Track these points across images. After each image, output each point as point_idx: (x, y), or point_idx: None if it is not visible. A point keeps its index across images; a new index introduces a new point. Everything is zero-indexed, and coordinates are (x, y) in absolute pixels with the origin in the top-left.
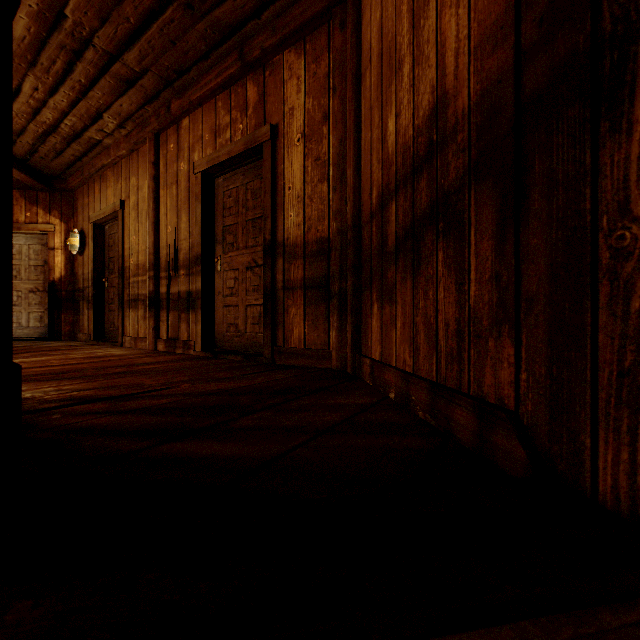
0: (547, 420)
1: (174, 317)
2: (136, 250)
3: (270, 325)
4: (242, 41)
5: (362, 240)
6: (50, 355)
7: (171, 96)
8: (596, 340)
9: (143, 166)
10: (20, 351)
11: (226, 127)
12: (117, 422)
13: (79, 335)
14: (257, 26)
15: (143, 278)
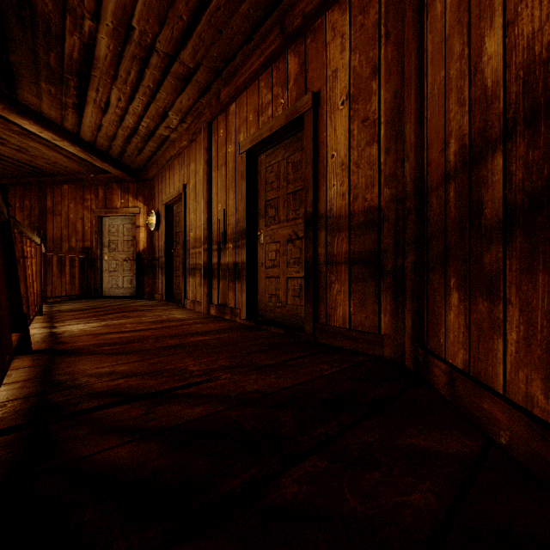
0: None
1: (223, 285)
2: (194, 226)
3: (311, 301)
4: (283, 14)
5: (427, 208)
6: (129, 317)
7: (220, 86)
8: None
9: (199, 153)
10: (111, 311)
11: (268, 105)
12: (135, 460)
13: (156, 295)
14: None
15: (199, 250)
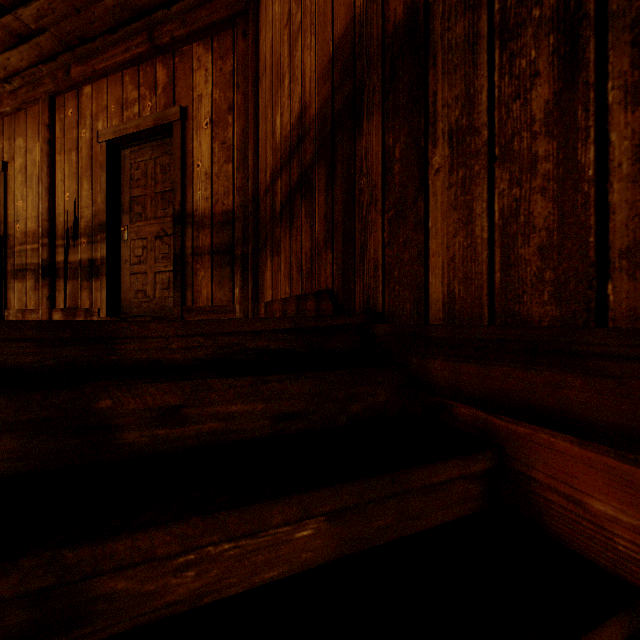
0: (342, 286)
1: (73, 286)
2: (24, 216)
3: (180, 287)
4: (152, 25)
5: (260, 212)
6: None
7: (71, 60)
8: (355, 235)
9: (33, 128)
10: None
11: (134, 102)
12: None
13: None
14: (167, 15)
15: (33, 246)
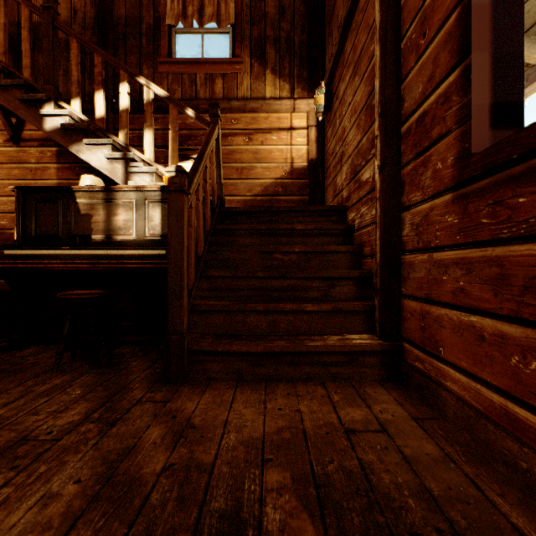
0: None
1: None
2: None
3: None
4: None
5: None
6: None
7: None
8: None
9: None
10: None
11: None
12: None
13: None
14: None
15: None
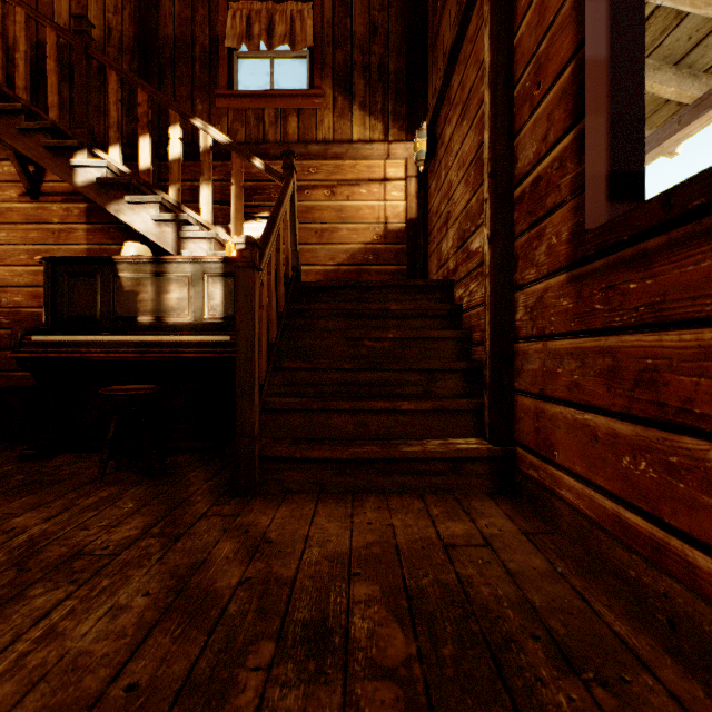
0: None
1: None
2: None
3: None
4: None
5: None
6: None
7: None
8: None
9: None
10: None
11: None
12: None
13: None
14: None
15: None
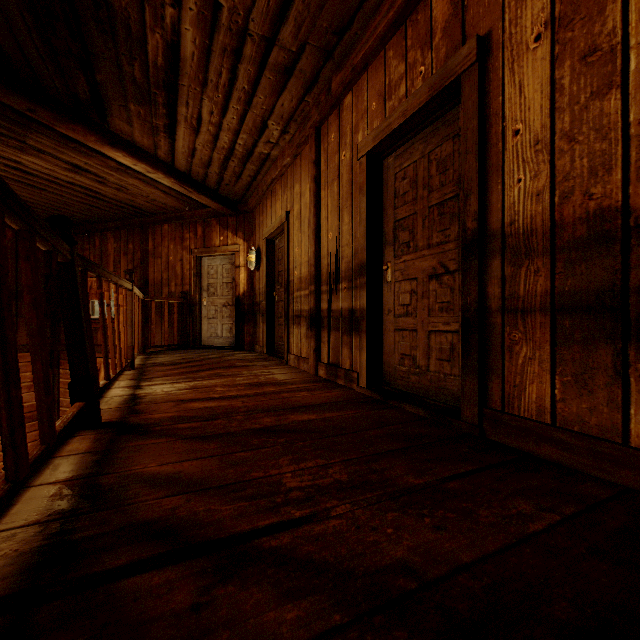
0: None
1: (335, 338)
2: (299, 262)
3: (475, 371)
4: None
5: None
6: (221, 376)
7: (331, 73)
8: None
9: (305, 169)
10: (204, 367)
11: (399, 81)
12: None
13: (256, 346)
14: None
15: (305, 292)
